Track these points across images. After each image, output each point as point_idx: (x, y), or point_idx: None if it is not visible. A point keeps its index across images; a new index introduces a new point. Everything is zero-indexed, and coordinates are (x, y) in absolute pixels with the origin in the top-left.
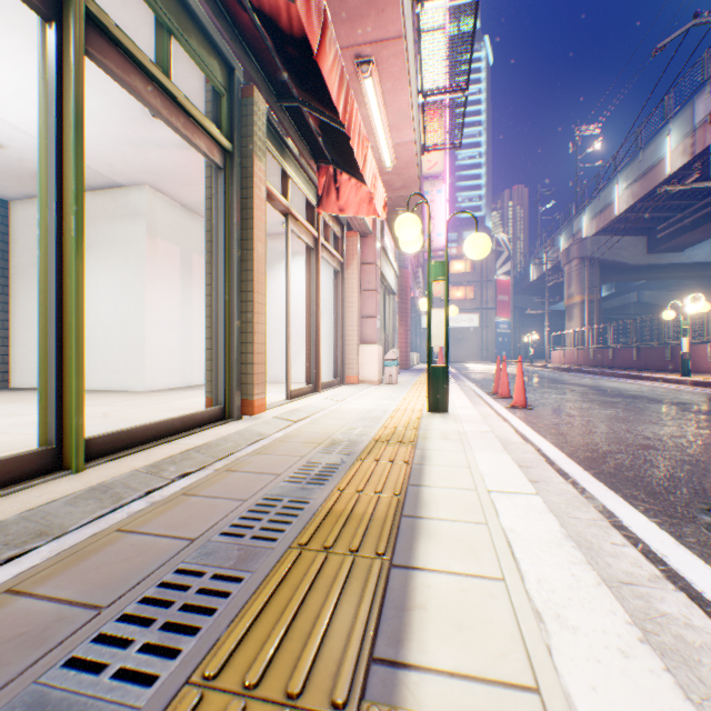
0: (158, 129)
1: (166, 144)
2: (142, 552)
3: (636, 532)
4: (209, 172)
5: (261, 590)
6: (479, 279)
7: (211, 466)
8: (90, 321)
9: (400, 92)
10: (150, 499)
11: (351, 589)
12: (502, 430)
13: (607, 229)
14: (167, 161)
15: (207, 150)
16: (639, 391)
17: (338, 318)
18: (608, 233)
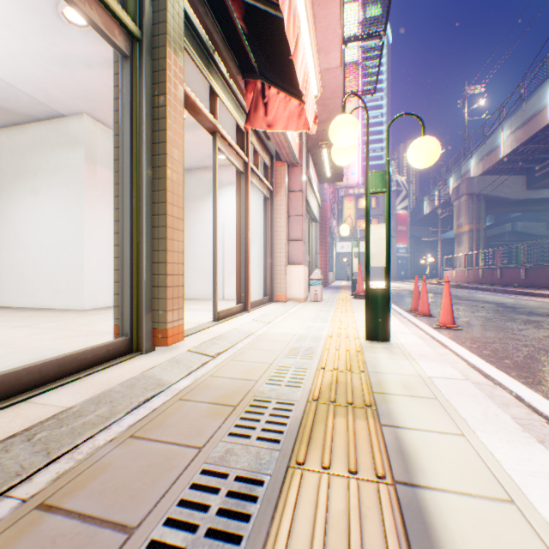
0: (79, 41)
1: (92, 63)
2: None
3: None
4: (118, 68)
5: None
6: (382, 213)
7: (25, 483)
8: (35, 244)
9: (330, 3)
10: None
11: None
12: (451, 361)
13: (491, 170)
14: (98, 84)
15: (102, 25)
16: (547, 308)
17: (267, 241)
18: (492, 173)
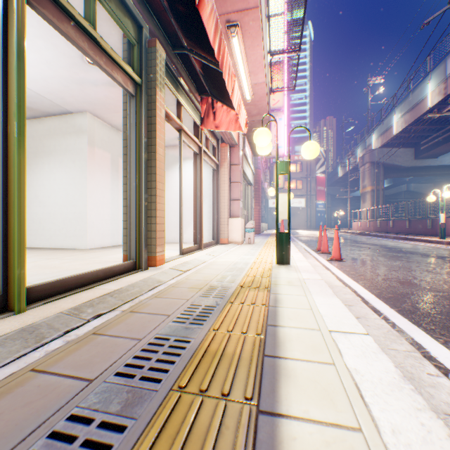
0: (93, 72)
1: (98, 83)
2: (45, 395)
3: (443, 363)
4: (125, 99)
5: (140, 443)
6: (305, 176)
7: (120, 307)
8: (50, 202)
9: (256, 47)
10: (66, 338)
11: (223, 442)
12: (327, 276)
13: (388, 143)
14: (100, 95)
15: (122, 82)
16: (413, 249)
17: (215, 200)
18: (388, 146)
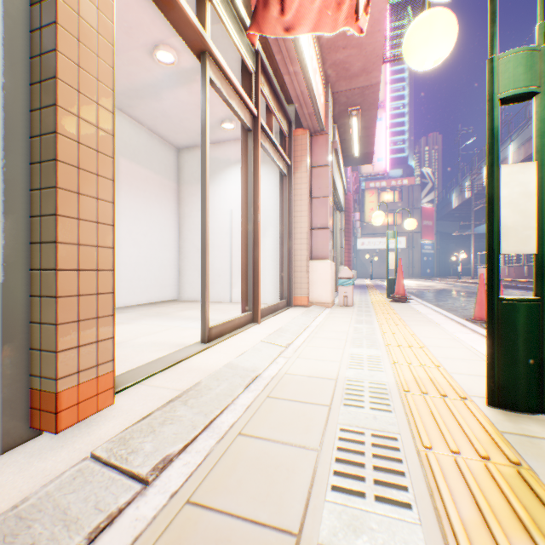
0: None
1: None
2: None
3: None
4: None
5: None
6: (406, 207)
7: None
8: None
9: None
10: None
11: None
12: None
13: None
14: None
15: None
16: None
17: (284, 229)
18: None
